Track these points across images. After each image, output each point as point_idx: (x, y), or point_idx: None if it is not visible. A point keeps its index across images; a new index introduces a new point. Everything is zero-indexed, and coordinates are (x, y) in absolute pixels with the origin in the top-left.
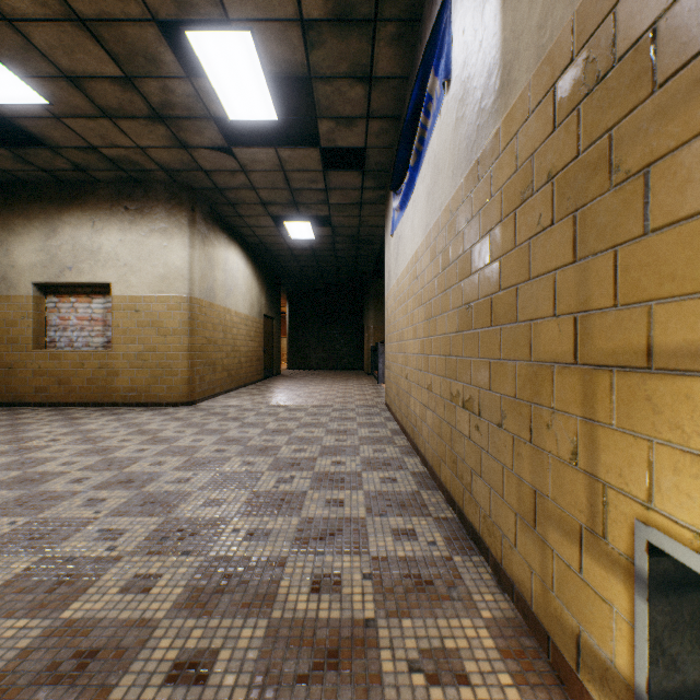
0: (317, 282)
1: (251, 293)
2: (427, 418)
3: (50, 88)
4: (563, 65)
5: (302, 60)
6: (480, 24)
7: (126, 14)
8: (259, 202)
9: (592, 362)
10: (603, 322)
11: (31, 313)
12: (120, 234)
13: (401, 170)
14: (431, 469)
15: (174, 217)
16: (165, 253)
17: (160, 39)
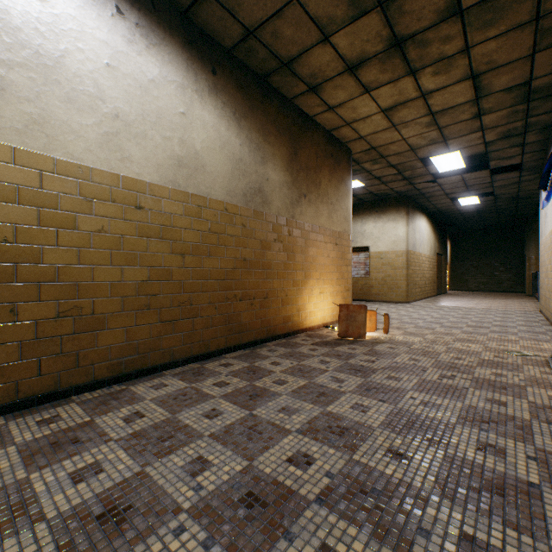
0: (477, 225)
1: (430, 241)
2: None
3: (368, 181)
4: None
5: (482, 150)
6: None
7: (408, 161)
8: (443, 194)
9: None
10: None
11: None
12: (373, 224)
13: (543, 187)
14: None
15: (399, 212)
16: (394, 230)
17: (418, 162)
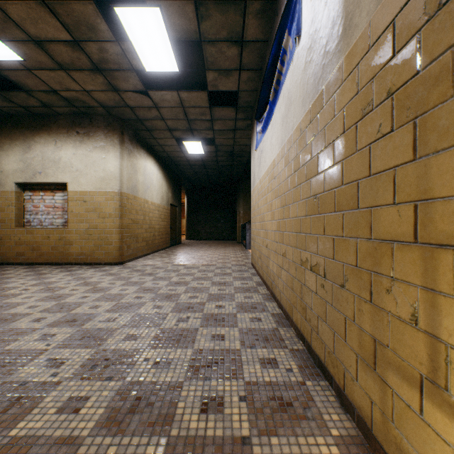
0: (206, 183)
1: (161, 190)
2: (282, 275)
3: (23, 48)
4: (403, 1)
5: (195, 29)
6: None
7: None
8: (167, 129)
9: (433, 242)
10: (445, 208)
11: (13, 203)
12: (74, 150)
13: (263, 104)
14: (285, 312)
15: (109, 138)
16: (104, 162)
17: (97, 13)
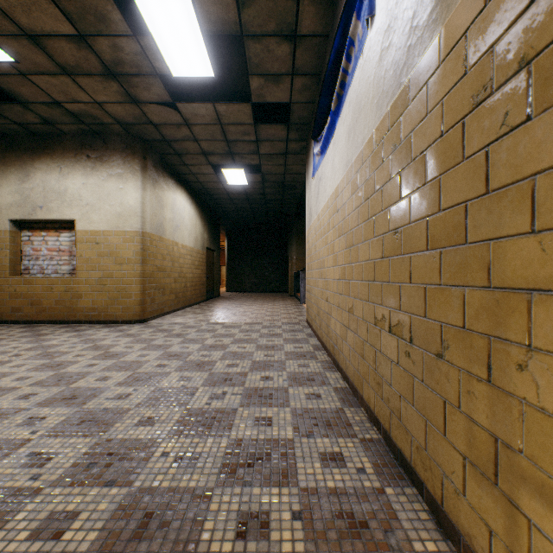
0: (250, 221)
1: (195, 229)
2: (348, 338)
3: (14, 46)
4: None
5: (235, 18)
6: None
7: None
8: (201, 153)
9: None
10: None
11: (8, 245)
12: (83, 178)
13: (323, 116)
14: (352, 386)
15: (128, 164)
16: (121, 194)
17: None
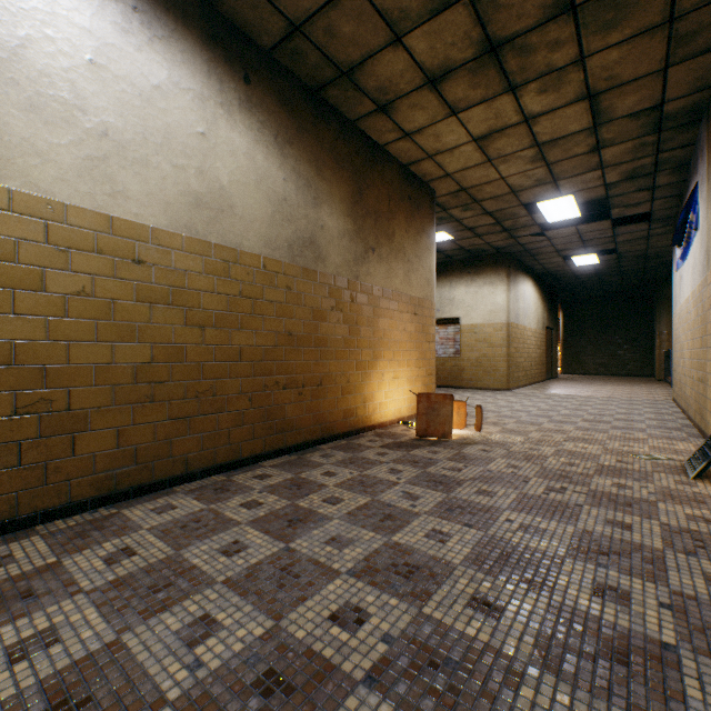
0: (596, 291)
1: (537, 312)
2: (691, 395)
3: (458, 233)
4: None
5: (602, 194)
6: (703, 226)
7: (509, 207)
8: (554, 251)
9: None
10: None
11: None
12: (465, 288)
13: (678, 242)
14: (692, 421)
15: (497, 274)
16: (492, 297)
17: (521, 209)
